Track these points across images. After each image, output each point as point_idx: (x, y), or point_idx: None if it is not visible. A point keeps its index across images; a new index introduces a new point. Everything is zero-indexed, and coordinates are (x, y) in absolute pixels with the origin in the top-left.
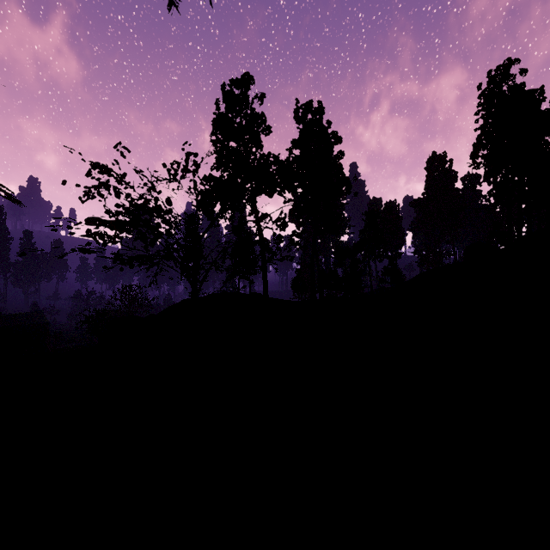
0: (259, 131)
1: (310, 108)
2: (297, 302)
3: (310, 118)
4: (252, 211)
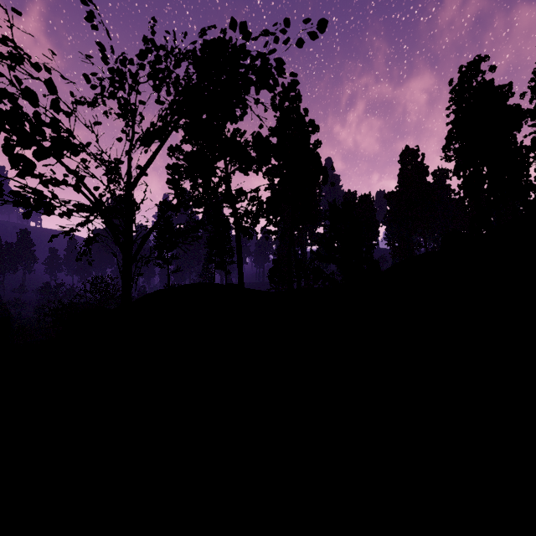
0: (233, 102)
1: (287, 96)
2: (274, 293)
3: (287, 105)
4: (226, 191)
